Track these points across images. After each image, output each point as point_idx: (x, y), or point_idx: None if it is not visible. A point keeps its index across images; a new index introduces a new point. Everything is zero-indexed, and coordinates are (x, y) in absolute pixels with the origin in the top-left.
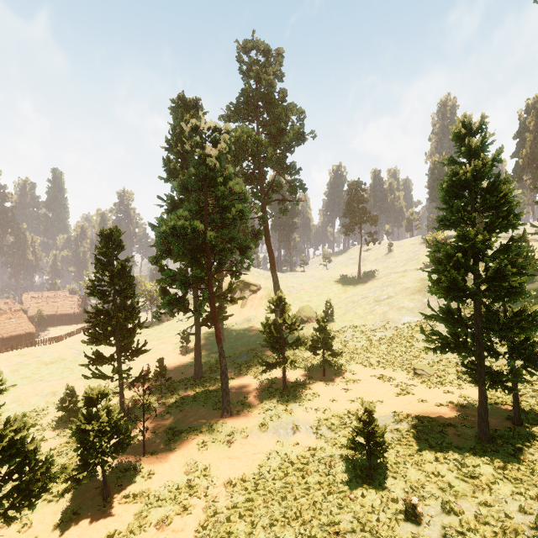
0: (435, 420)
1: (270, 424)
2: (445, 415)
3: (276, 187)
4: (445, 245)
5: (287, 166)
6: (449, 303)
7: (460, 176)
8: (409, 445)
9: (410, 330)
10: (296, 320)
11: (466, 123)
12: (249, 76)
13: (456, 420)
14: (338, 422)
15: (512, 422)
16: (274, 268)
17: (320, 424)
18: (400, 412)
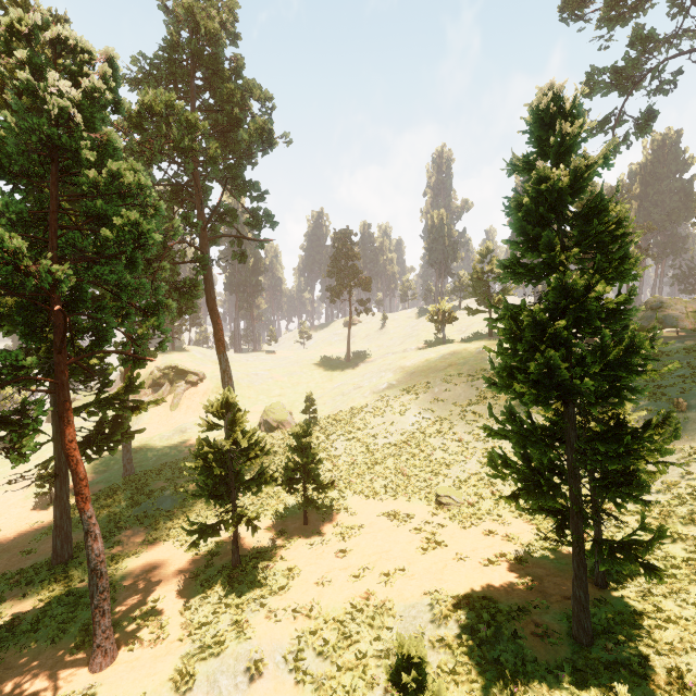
0: (497, 607)
1: (199, 669)
2: (502, 585)
3: (226, 214)
4: (523, 307)
5: (244, 182)
6: (512, 405)
7: (553, 183)
8: (472, 682)
9: (422, 433)
10: (257, 440)
11: (554, 98)
12: (178, 23)
13: (522, 594)
14: (336, 634)
15: (592, 581)
16: (222, 347)
17: (303, 645)
18: (437, 591)
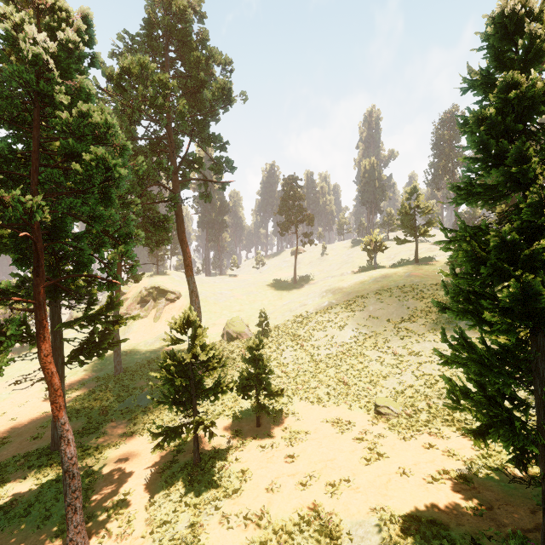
0: (449, 537)
1: None
2: (450, 508)
3: (194, 161)
4: (483, 228)
5: (209, 134)
6: (462, 329)
7: (525, 89)
8: None
9: (359, 346)
10: (215, 353)
11: (520, 1)
12: (156, 6)
13: (472, 520)
14: None
15: None
16: (190, 271)
17: None
18: (383, 509)
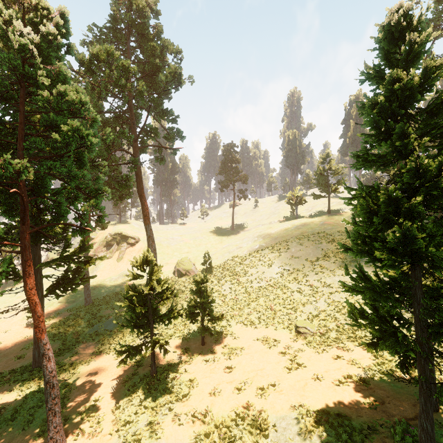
0: (351, 425)
1: None
2: (352, 404)
3: (151, 131)
4: (376, 187)
5: (163, 109)
6: (361, 265)
7: (406, 82)
8: None
9: (284, 280)
10: (168, 286)
11: (402, 15)
12: (119, 4)
13: (369, 412)
14: (224, 438)
15: None
16: (148, 220)
17: None
18: (301, 406)
